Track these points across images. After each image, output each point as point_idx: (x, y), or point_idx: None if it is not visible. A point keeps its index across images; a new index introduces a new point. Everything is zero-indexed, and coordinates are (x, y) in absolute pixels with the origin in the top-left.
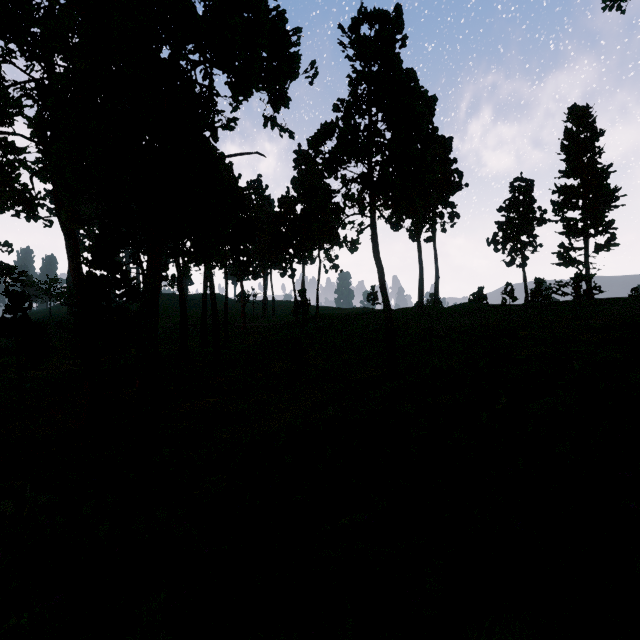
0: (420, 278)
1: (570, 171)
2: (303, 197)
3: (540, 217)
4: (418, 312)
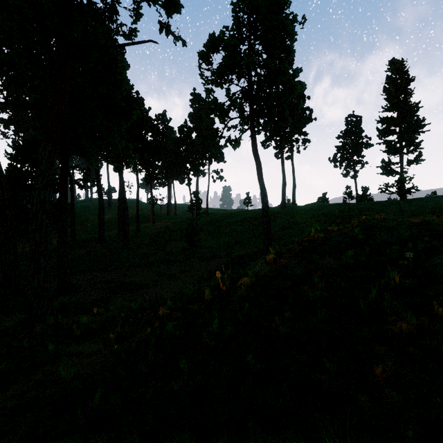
0: (283, 184)
1: (391, 106)
2: (197, 125)
3: (366, 143)
4: (282, 209)
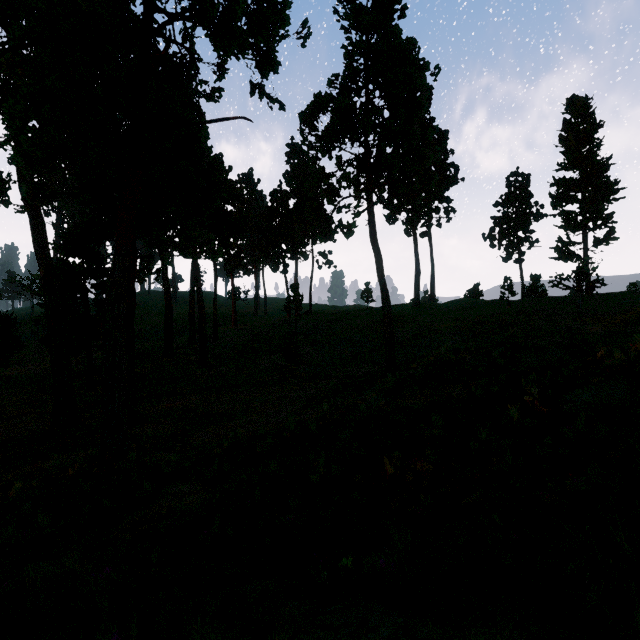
0: (416, 273)
1: (569, 163)
2: (296, 190)
3: (537, 212)
4: (414, 308)
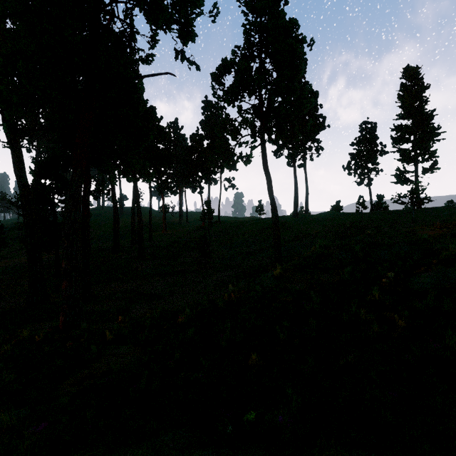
0: (295, 193)
1: (405, 114)
2: (209, 134)
3: (381, 150)
4: (294, 218)
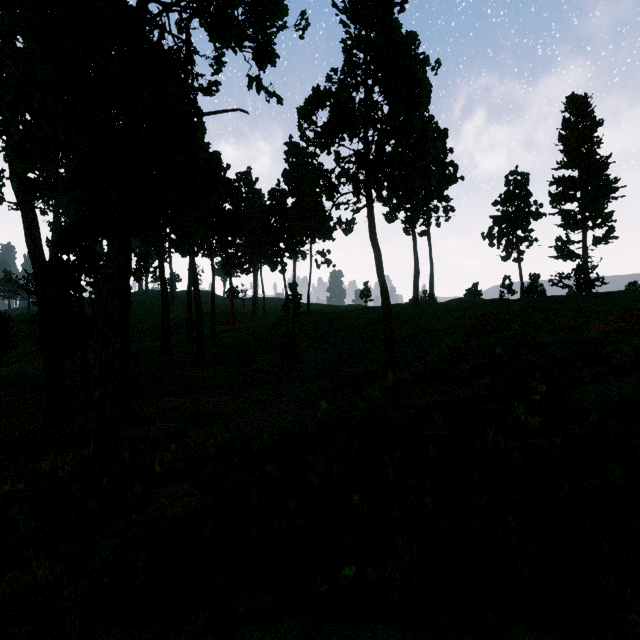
0: (415, 272)
1: (569, 161)
2: (294, 189)
3: (536, 211)
4: (413, 307)
